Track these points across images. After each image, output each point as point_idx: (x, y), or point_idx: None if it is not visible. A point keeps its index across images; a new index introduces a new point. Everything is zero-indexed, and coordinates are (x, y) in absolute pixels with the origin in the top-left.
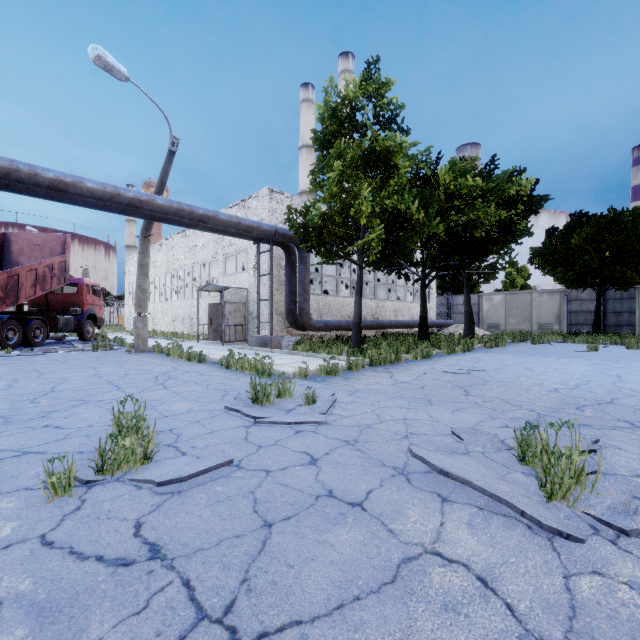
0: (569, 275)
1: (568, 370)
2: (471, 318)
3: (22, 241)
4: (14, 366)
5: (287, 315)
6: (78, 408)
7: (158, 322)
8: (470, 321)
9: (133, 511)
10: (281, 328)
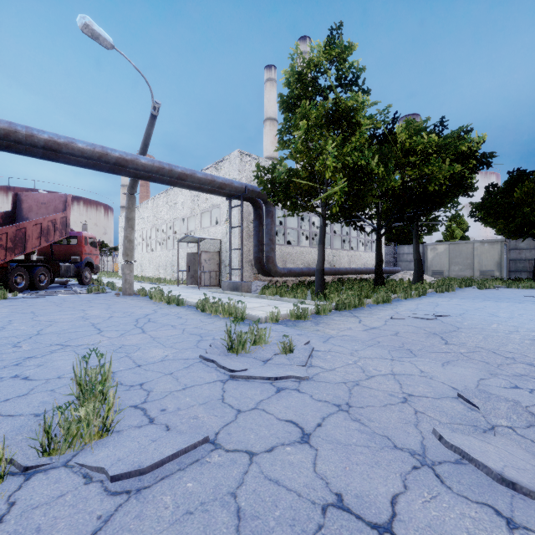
0: (511, 226)
1: (534, 316)
2: (420, 265)
3: (31, 200)
4: (15, 308)
5: (255, 263)
6: (55, 354)
7: (145, 269)
8: (419, 268)
9: (70, 531)
10: (250, 274)
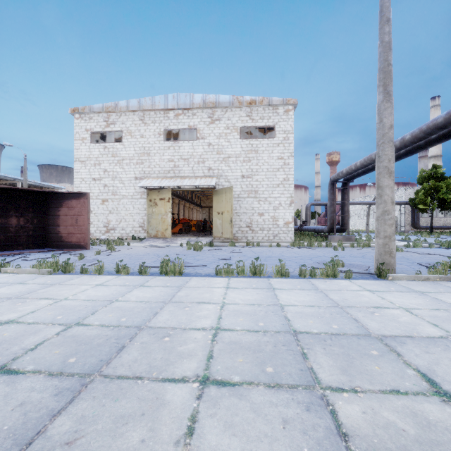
0: None
1: None
2: None
3: None
4: None
5: (411, 224)
6: None
7: (357, 226)
8: None
9: None
10: (409, 228)
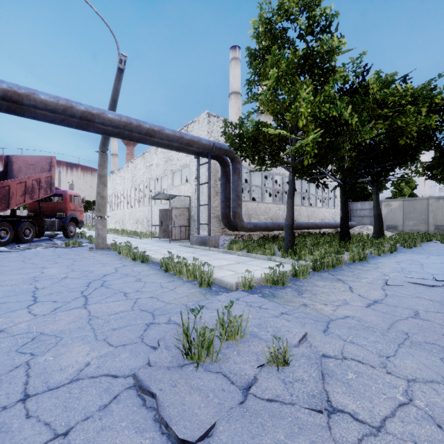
0: None
1: None
2: (381, 220)
3: (20, 162)
4: None
5: (222, 218)
6: None
7: (126, 223)
8: (380, 223)
9: None
10: (217, 229)
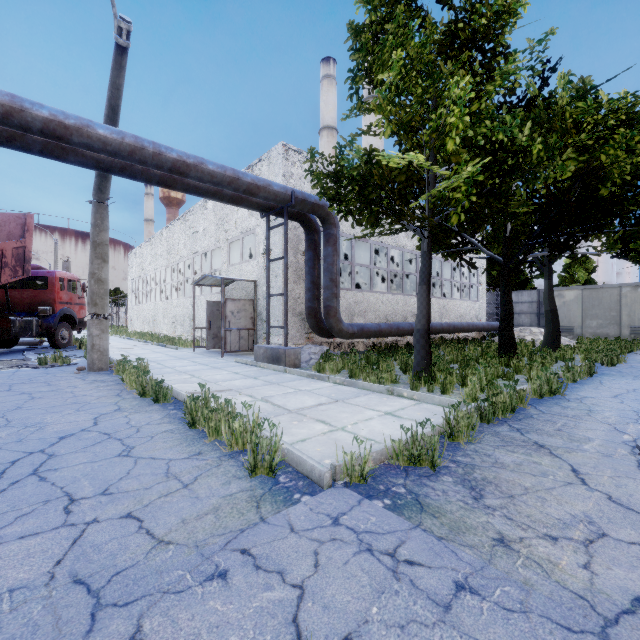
0: None
1: None
2: (556, 320)
3: None
4: None
5: (308, 316)
6: None
7: (158, 324)
8: (555, 324)
9: None
10: (299, 334)
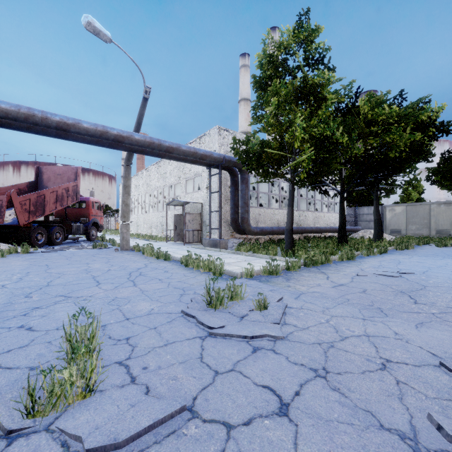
0: None
1: None
2: (380, 225)
3: (49, 172)
4: (34, 261)
5: (232, 223)
6: (57, 305)
7: (140, 228)
8: (379, 227)
9: None
10: (227, 233)
